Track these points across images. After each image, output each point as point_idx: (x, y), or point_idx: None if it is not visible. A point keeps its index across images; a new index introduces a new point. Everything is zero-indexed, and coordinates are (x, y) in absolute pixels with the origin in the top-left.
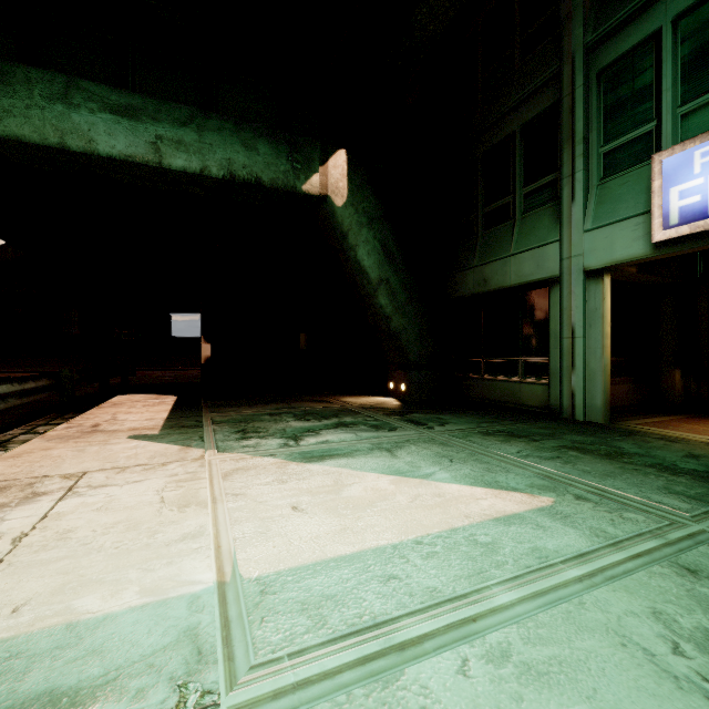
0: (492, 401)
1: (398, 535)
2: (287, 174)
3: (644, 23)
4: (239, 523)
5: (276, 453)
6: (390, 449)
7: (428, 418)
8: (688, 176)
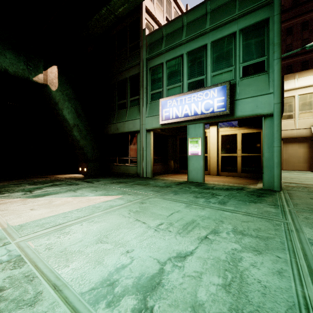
0: (120, 173)
1: (71, 209)
2: (24, 71)
3: (160, 59)
4: (7, 216)
5: (20, 197)
6: (74, 190)
7: (93, 180)
8: (166, 107)
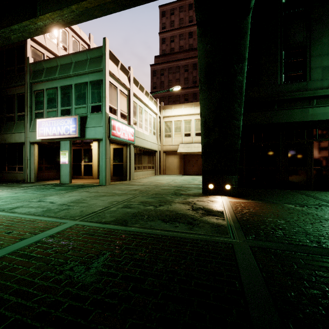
0: (9, 180)
1: None
2: None
3: (42, 85)
4: None
5: None
6: None
7: None
8: (41, 126)
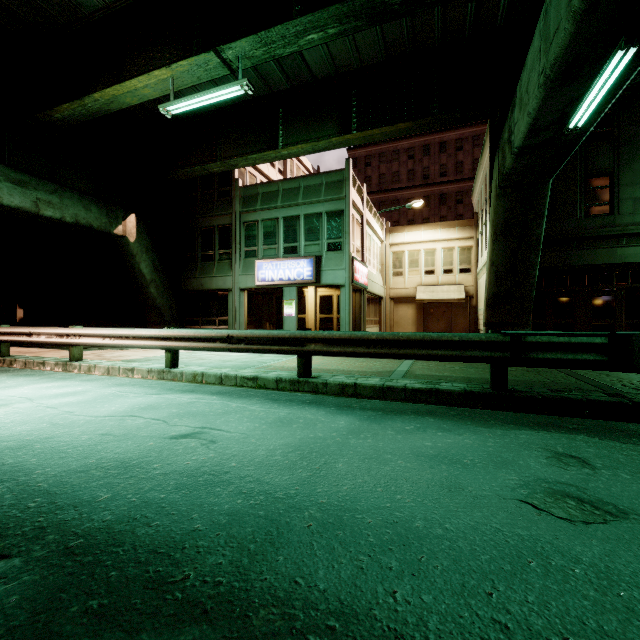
0: None
1: None
2: (106, 224)
3: (255, 215)
4: None
5: None
6: None
7: None
8: (262, 269)
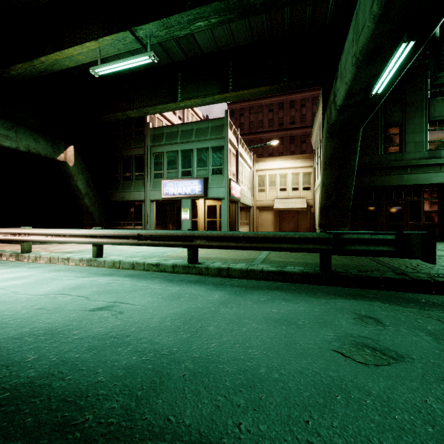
0: None
1: None
2: (51, 153)
3: (161, 148)
4: None
5: None
6: None
7: None
8: (167, 187)
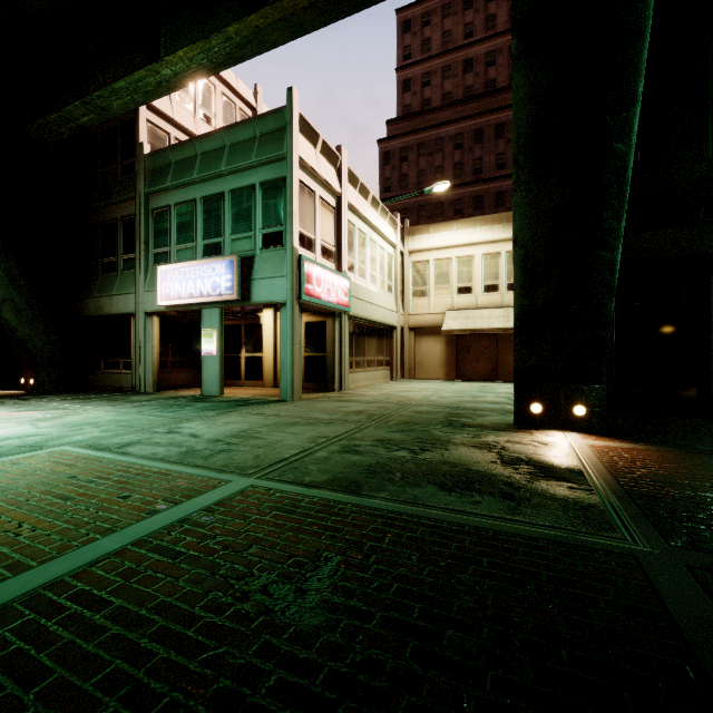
0: (108, 387)
1: None
2: None
3: (167, 198)
4: None
5: None
6: None
7: (36, 397)
8: (167, 281)
